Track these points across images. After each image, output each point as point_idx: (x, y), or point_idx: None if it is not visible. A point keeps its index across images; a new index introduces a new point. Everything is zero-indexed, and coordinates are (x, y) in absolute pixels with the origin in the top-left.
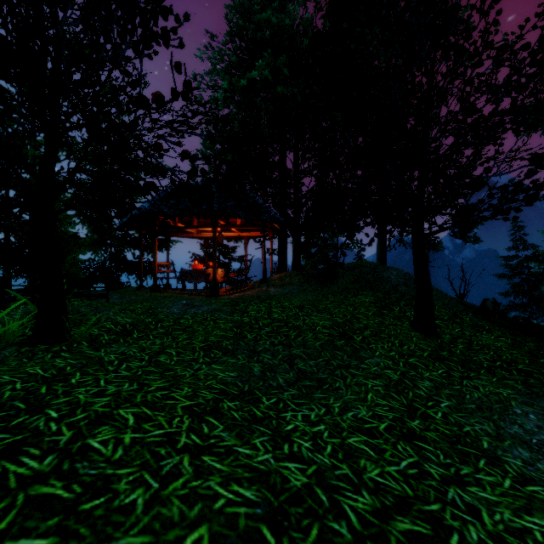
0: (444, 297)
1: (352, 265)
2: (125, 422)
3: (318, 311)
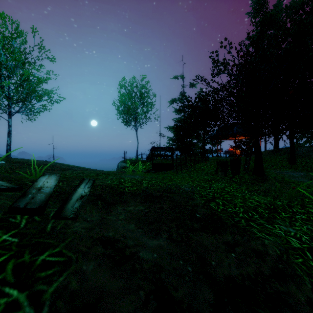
0: None
1: None
2: None
3: None
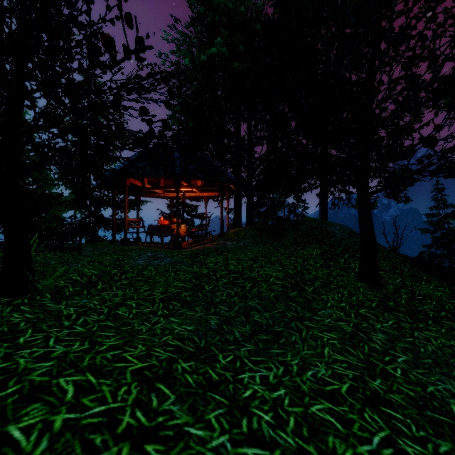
0: (383, 250)
1: (299, 221)
2: (62, 397)
3: (271, 263)
